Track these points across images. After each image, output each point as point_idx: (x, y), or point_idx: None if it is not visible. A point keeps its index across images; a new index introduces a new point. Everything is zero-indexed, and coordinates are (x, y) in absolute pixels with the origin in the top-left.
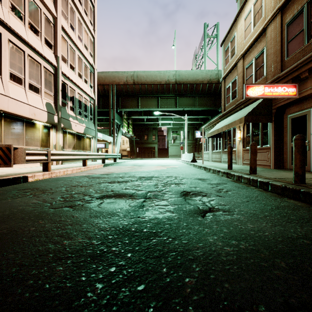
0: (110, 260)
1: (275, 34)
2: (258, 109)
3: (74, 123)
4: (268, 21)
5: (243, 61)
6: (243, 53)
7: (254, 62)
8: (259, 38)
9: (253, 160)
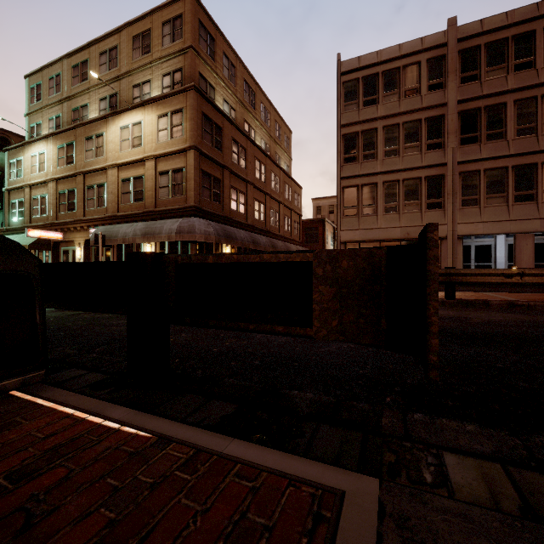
0: None
1: (53, 192)
2: (40, 241)
3: None
4: (49, 180)
5: (30, 190)
6: (30, 185)
7: (40, 199)
8: (44, 183)
9: None
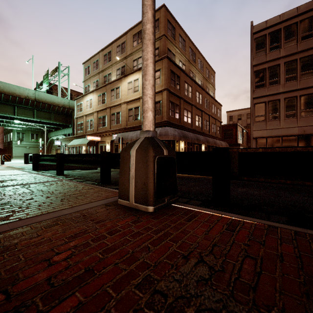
0: None
1: (96, 118)
2: (91, 141)
3: None
4: (94, 112)
5: (86, 117)
6: (86, 115)
7: (90, 121)
8: (91, 114)
9: None
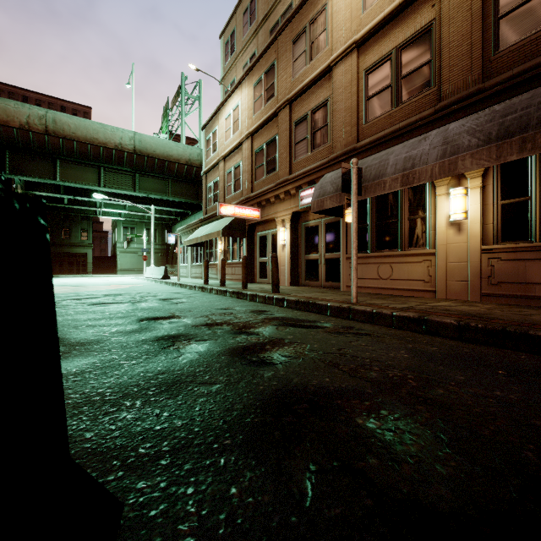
0: (138, 312)
1: (248, 155)
2: (234, 224)
3: None
4: (243, 139)
5: (224, 164)
6: (224, 156)
7: (234, 171)
8: (237, 149)
9: (223, 274)
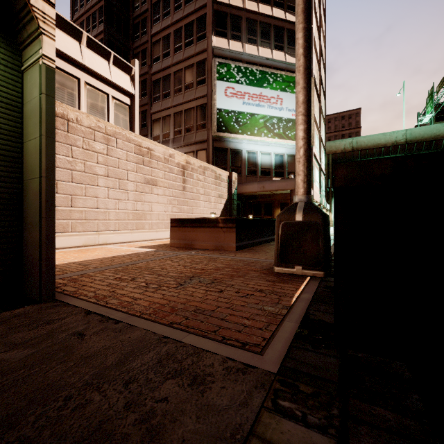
0: None
1: None
2: None
3: (322, 199)
4: None
5: None
6: None
7: None
8: None
9: None
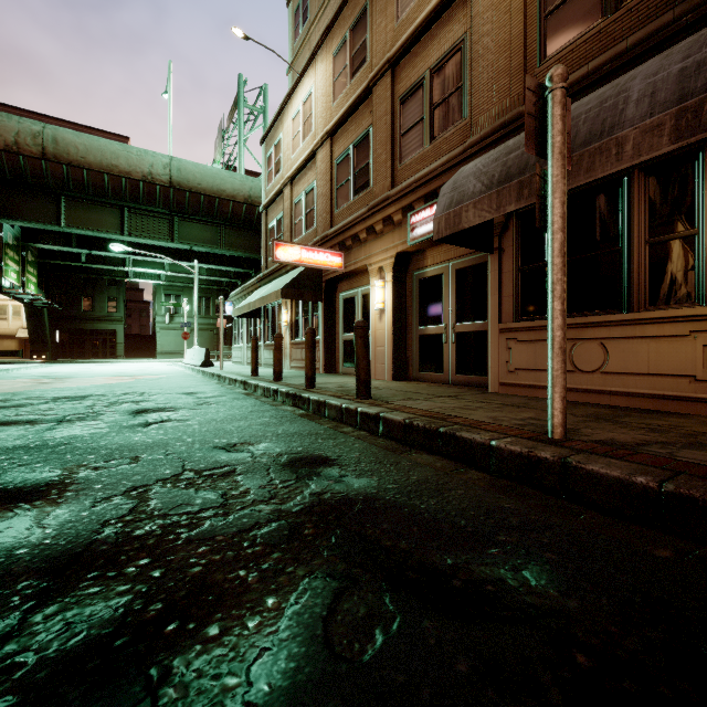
0: None
1: (325, 169)
2: (302, 279)
3: None
4: (318, 144)
5: (290, 190)
6: (290, 177)
7: (304, 198)
8: (310, 162)
9: (278, 360)
